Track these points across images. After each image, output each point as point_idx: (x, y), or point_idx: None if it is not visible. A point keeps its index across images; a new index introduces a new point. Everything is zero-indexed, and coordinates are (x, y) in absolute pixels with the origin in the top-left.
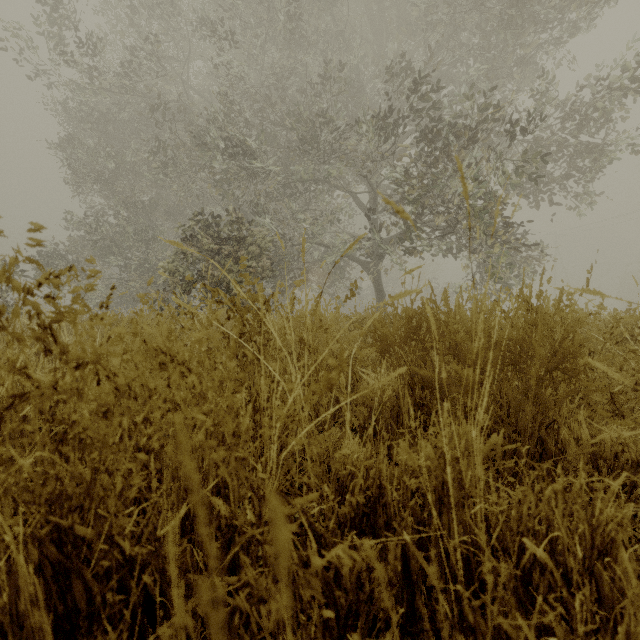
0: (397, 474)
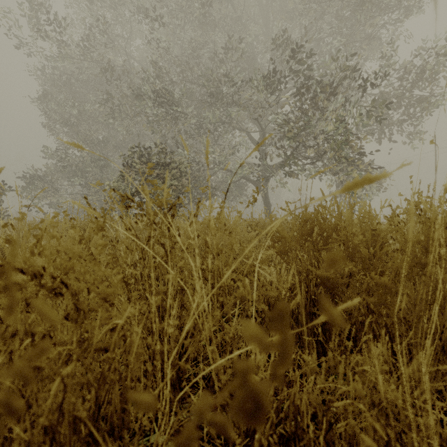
0: (313, 402)
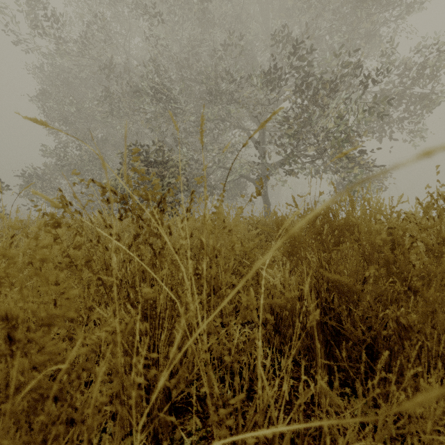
0: None
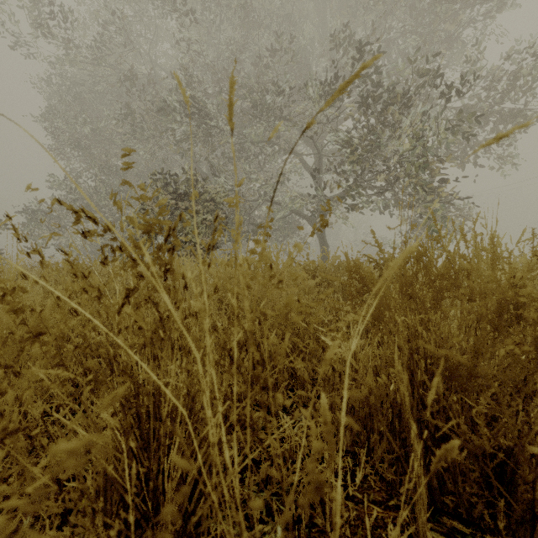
0: None
